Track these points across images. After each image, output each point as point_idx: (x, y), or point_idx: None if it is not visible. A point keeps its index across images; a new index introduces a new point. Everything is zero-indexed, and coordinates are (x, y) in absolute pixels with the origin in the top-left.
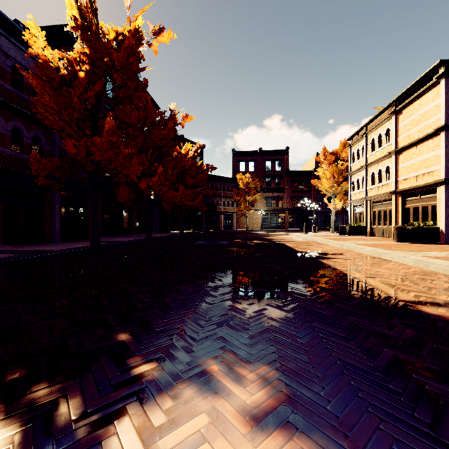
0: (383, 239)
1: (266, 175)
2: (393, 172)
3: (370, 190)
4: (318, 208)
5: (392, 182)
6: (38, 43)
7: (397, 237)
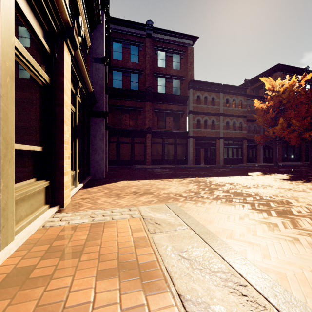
0: None
1: None
2: None
3: None
4: None
5: None
6: (257, 105)
7: None
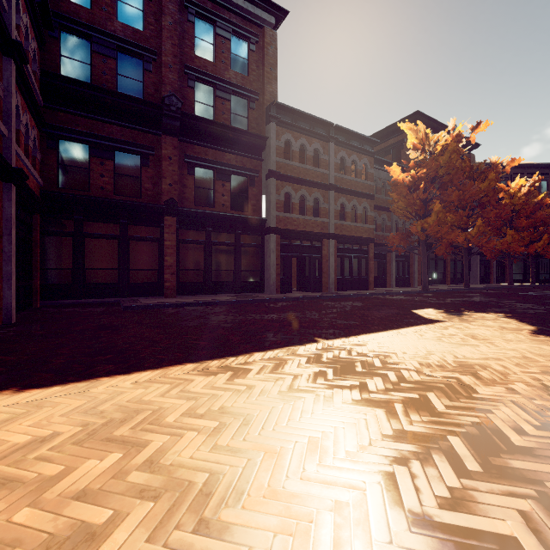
0: None
1: None
2: None
3: None
4: None
5: None
6: (396, 174)
7: None
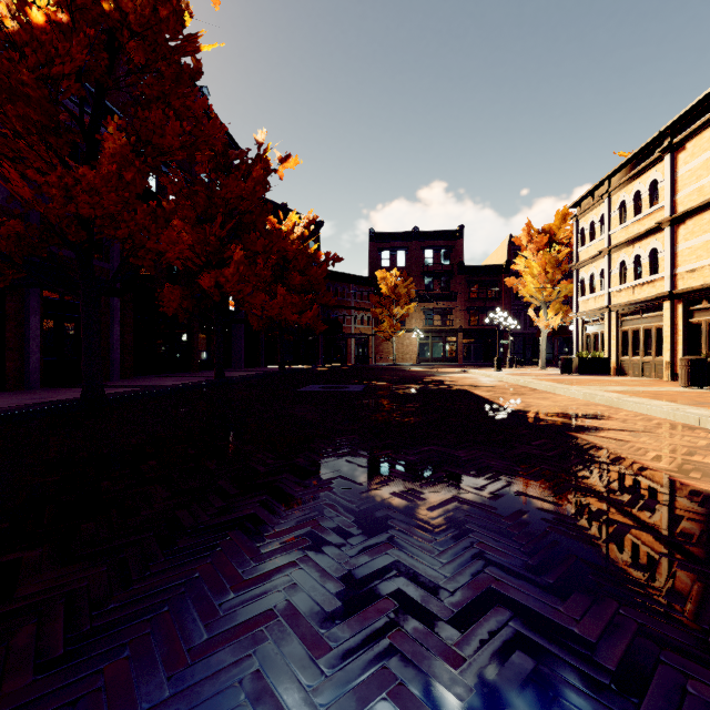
0: (650, 382)
1: (425, 273)
2: (667, 259)
3: (617, 293)
4: (518, 327)
5: (664, 277)
6: None
7: (689, 378)
